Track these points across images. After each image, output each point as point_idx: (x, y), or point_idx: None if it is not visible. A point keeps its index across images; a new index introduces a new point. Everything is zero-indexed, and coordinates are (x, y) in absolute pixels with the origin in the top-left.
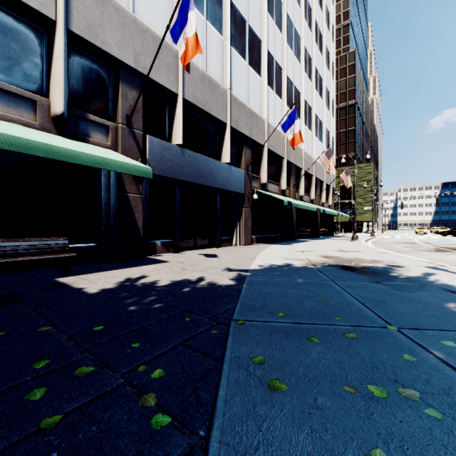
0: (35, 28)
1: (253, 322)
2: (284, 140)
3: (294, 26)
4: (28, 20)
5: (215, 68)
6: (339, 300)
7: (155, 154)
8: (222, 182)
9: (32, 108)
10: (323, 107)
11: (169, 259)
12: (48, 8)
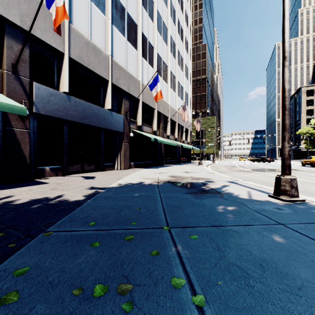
0: None
1: (60, 232)
2: None
3: (163, 19)
4: None
5: (99, 38)
6: (150, 208)
7: (42, 98)
8: (105, 123)
9: None
10: (183, 77)
11: (51, 181)
12: None
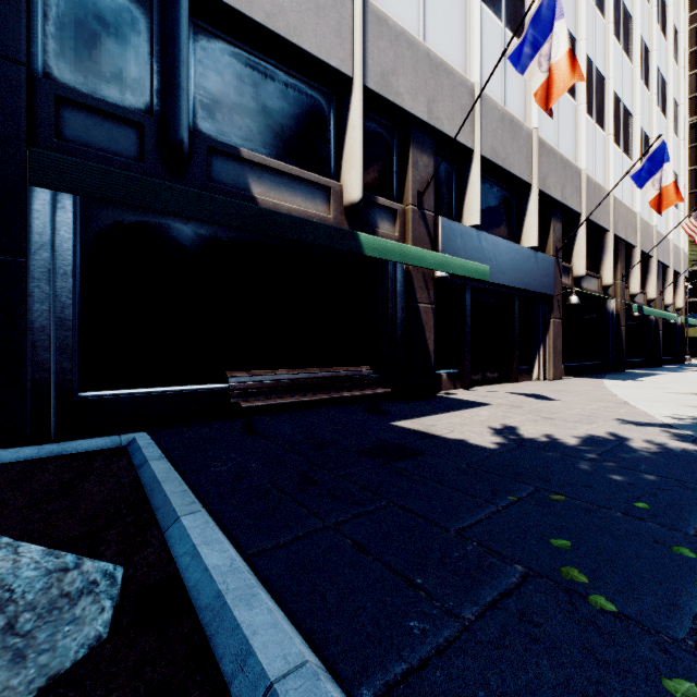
0: (325, 92)
1: None
2: (609, 199)
3: None
4: (320, 84)
5: (515, 99)
6: None
7: (448, 243)
8: (526, 278)
9: (325, 198)
10: (666, 132)
11: (482, 400)
12: (346, 63)
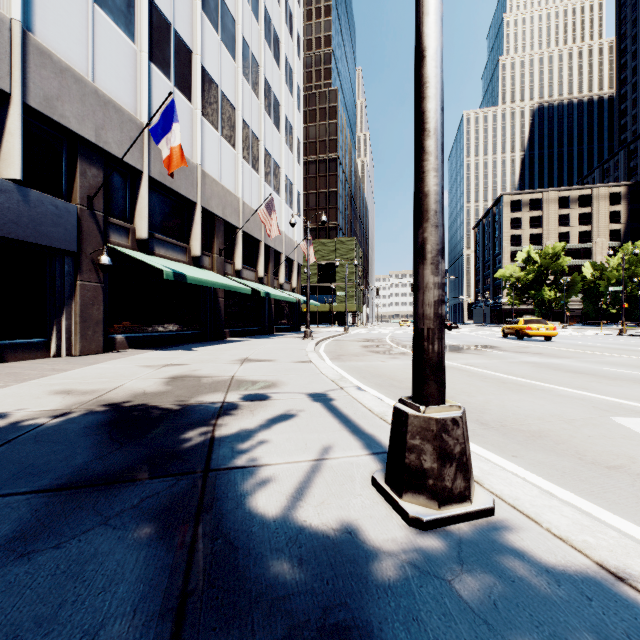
0: None
1: None
2: (197, 172)
3: None
4: None
5: None
6: None
7: None
8: None
9: None
10: (281, 144)
11: None
12: None
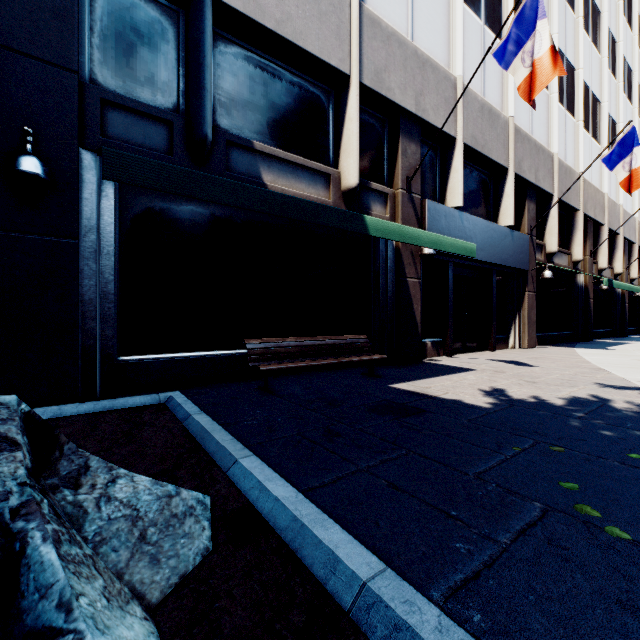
0: (325, 89)
1: None
2: (579, 181)
3: None
4: (320, 82)
5: (493, 90)
6: None
7: (434, 223)
8: (503, 255)
9: (326, 184)
10: (632, 117)
11: (466, 366)
12: (345, 62)
